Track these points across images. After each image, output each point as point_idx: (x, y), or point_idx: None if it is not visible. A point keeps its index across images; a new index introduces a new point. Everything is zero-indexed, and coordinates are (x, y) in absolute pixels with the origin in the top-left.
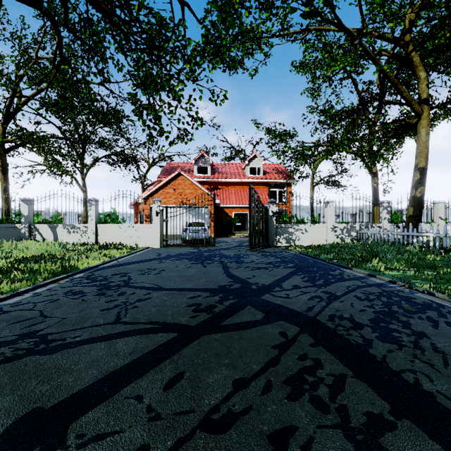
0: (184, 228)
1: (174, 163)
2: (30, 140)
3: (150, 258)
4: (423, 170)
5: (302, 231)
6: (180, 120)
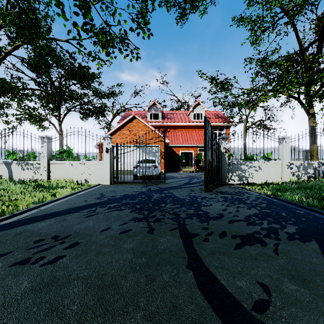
0: (135, 165)
1: (132, 111)
2: (1, 86)
3: (85, 203)
4: None
5: (255, 168)
6: (119, 22)
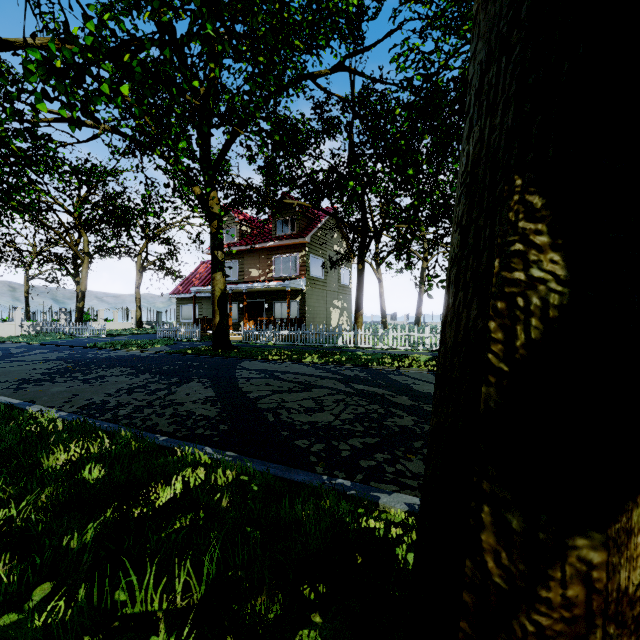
0: None
1: None
2: None
3: None
4: (84, 292)
5: None
6: None
